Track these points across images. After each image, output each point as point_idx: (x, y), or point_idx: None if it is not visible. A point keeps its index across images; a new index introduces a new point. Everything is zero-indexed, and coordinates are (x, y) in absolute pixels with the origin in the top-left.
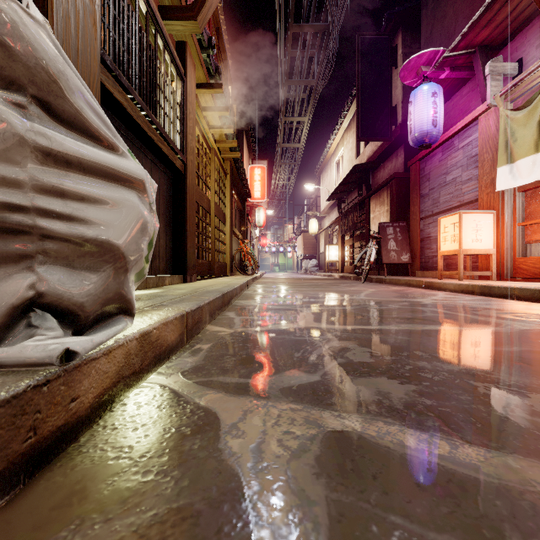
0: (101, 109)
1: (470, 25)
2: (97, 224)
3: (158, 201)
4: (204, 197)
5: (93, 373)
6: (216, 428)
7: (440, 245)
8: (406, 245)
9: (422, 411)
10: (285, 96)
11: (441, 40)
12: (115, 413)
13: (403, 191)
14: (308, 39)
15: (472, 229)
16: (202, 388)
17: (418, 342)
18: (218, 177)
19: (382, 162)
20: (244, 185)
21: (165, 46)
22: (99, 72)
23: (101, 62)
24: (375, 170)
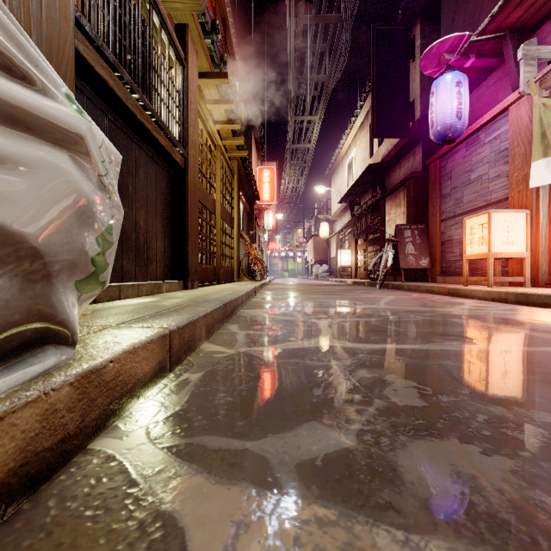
0: (21, 28)
1: (501, 4)
2: None
3: (154, 198)
4: (209, 198)
5: None
6: None
7: (465, 248)
8: (425, 248)
9: None
10: (295, 94)
11: (464, 27)
12: (5, 530)
13: (421, 192)
14: (319, 32)
15: (503, 231)
16: (172, 462)
17: (475, 370)
18: (224, 177)
19: (398, 161)
20: (252, 186)
21: (162, 25)
22: (72, 36)
23: (78, 28)
24: (390, 170)
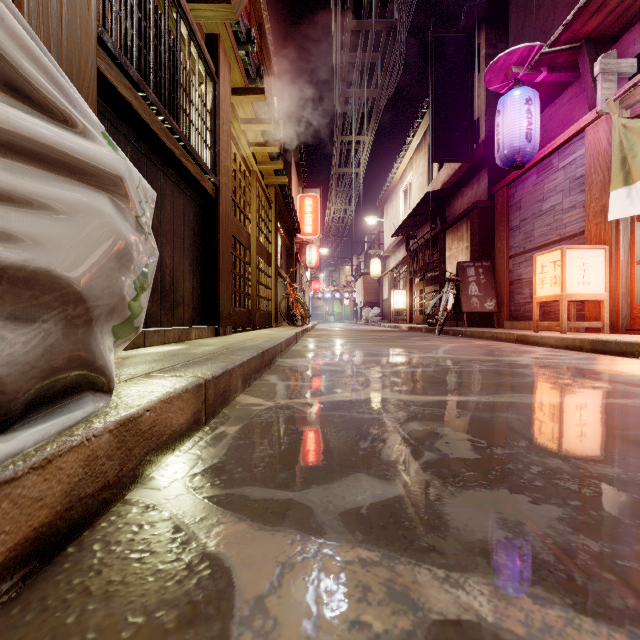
0: (57, 66)
1: (576, 12)
2: (26, 241)
3: (182, 233)
4: (243, 231)
5: (4, 507)
6: (225, 610)
7: (535, 288)
8: (491, 289)
9: (591, 568)
10: (342, 110)
11: (536, 35)
12: (55, 570)
13: (487, 224)
14: (370, 39)
15: (578, 269)
16: (214, 511)
17: (535, 423)
18: (260, 207)
19: (460, 189)
20: (292, 217)
21: (191, 36)
22: (93, 55)
23: (100, 45)
24: (451, 199)
